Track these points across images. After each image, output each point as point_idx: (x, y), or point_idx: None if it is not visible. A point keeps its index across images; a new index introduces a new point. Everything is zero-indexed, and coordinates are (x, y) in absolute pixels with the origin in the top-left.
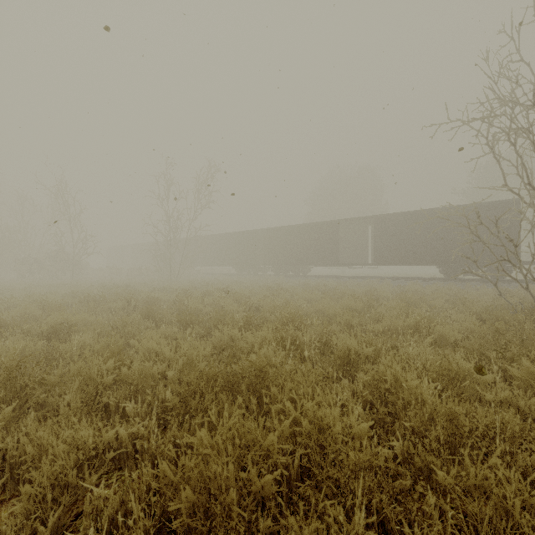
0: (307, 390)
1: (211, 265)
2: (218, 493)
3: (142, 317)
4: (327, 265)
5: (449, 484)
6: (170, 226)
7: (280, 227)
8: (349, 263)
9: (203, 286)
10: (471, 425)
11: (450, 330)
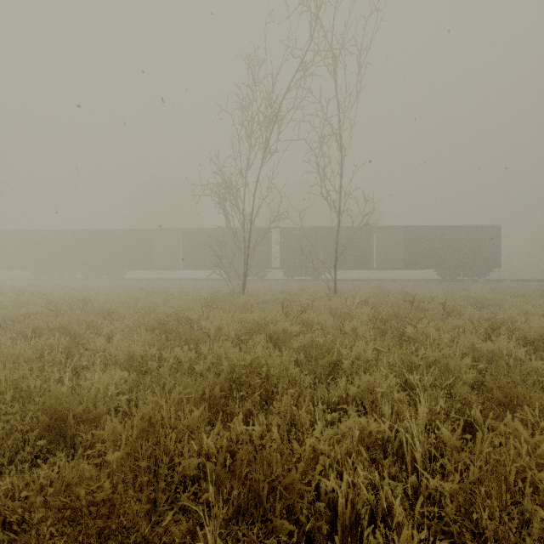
0: (78, 316)
1: None
2: (38, 329)
3: None
4: (142, 269)
5: (118, 326)
6: None
7: (92, 230)
8: (162, 267)
9: None
10: (144, 320)
11: (178, 300)
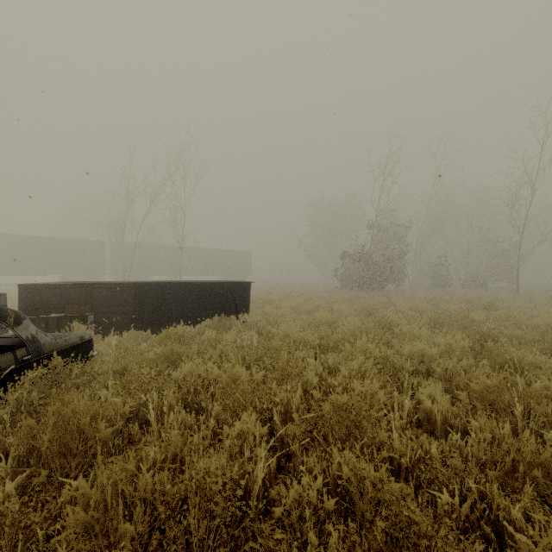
0: None
1: None
2: None
3: None
4: None
5: None
6: None
7: None
8: None
9: None
10: None
11: None
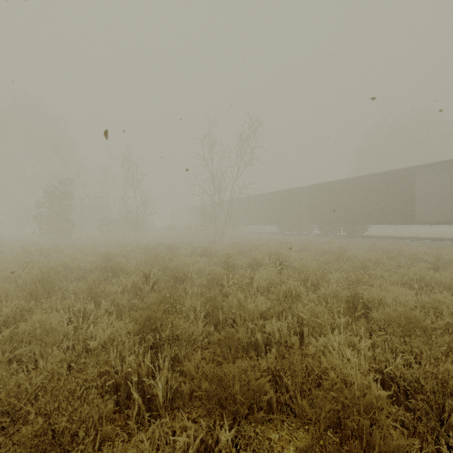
0: None
1: (254, 224)
2: None
3: (133, 330)
4: (395, 224)
5: None
6: (214, 186)
7: (330, 182)
8: (433, 221)
9: (248, 248)
10: None
11: None
